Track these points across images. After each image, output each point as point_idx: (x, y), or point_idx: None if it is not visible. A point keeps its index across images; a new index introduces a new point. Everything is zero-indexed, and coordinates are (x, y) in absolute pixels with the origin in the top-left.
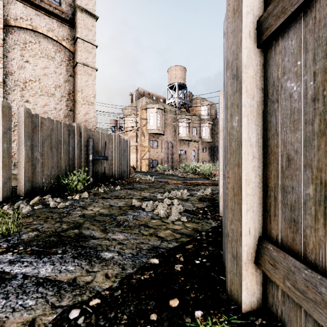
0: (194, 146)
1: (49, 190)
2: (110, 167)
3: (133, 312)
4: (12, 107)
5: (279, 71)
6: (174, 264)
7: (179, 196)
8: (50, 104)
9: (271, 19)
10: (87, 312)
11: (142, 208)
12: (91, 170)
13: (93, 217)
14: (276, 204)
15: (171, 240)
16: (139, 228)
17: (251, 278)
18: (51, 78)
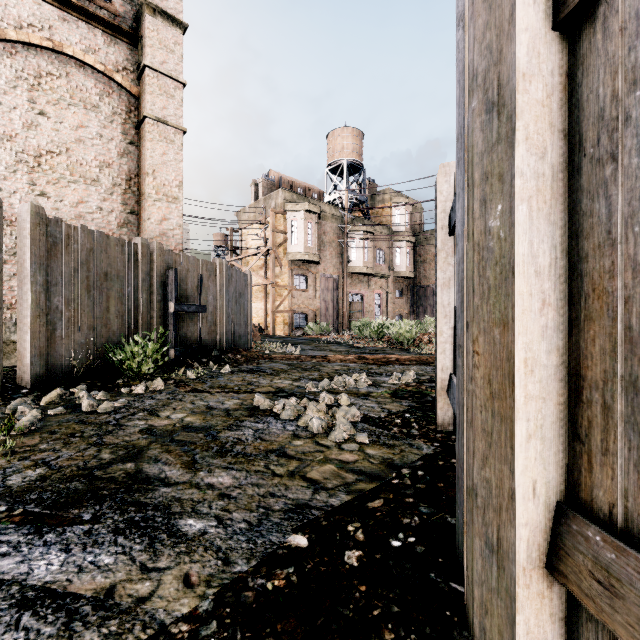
0: (380, 286)
1: (85, 375)
2: (210, 327)
3: None
4: (12, 205)
5: (618, 80)
6: (343, 549)
7: (351, 388)
8: (91, 201)
9: None
10: None
11: (274, 414)
12: (172, 333)
13: (169, 435)
14: (610, 424)
15: (335, 488)
16: (266, 459)
17: (539, 607)
18: (92, 148)
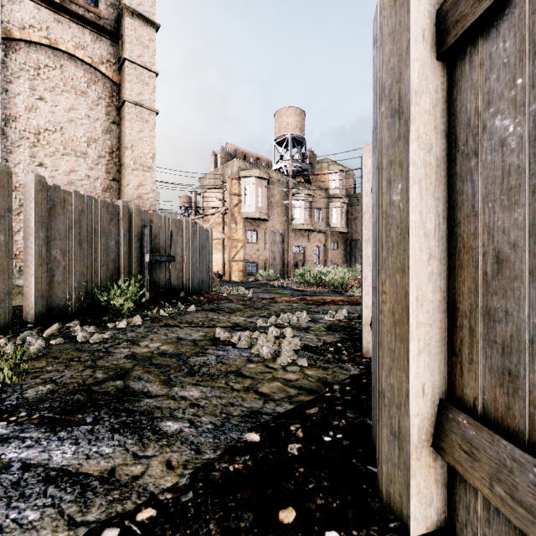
0: (319, 239)
1: (77, 313)
2: (179, 274)
3: (213, 534)
4: (16, 174)
5: (479, 100)
6: (287, 443)
7: (294, 323)
8: (80, 170)
9: (464, 4)
10: (132, 535)
11: (232, 343)
12: (148, 279)
13: (148, 359)
14: (474, 342)
15: (281, 399)
16: (226, 378)
17: (426, 474)
18: (81, 126)
